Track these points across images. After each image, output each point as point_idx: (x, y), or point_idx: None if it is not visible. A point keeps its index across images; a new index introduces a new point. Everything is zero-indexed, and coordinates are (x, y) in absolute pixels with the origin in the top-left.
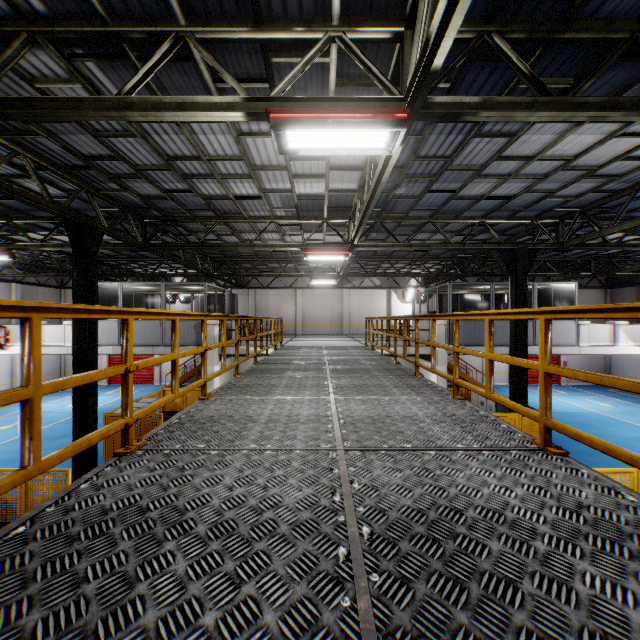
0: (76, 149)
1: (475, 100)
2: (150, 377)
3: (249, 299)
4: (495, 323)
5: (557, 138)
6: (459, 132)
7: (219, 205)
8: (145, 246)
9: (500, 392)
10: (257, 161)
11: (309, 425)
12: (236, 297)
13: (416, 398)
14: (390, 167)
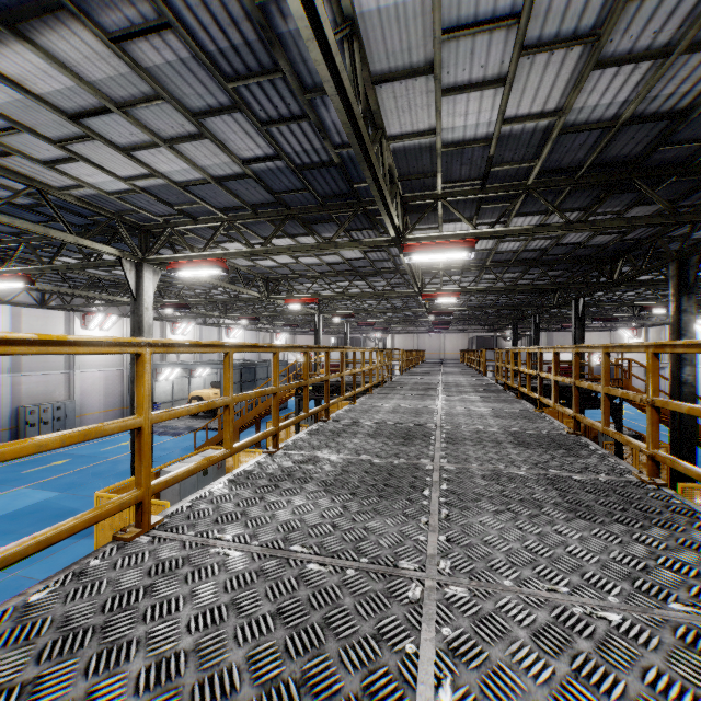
0: None
1: None
2: None
3: None
4: None
5: None
6: None
7: None
8: None
9: None
10: None
11: None
12: None
13: None
14: None
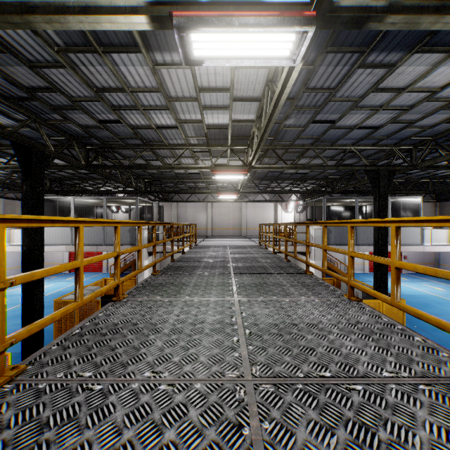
0: (18, 81)
1: (381, 5)
2: (100, 267)
3: (173, 210)
4: (359, 228)
5: (429, 69)
6: (345, 63)
7: (145, 134)
8: (87, 167)
9: (358, 278)
10: (172, 93)
11: (213, 338)
12: (162, 208)
13: (314, 299)
14: (288, 88)
